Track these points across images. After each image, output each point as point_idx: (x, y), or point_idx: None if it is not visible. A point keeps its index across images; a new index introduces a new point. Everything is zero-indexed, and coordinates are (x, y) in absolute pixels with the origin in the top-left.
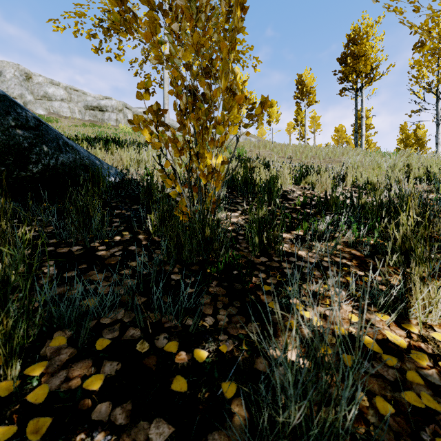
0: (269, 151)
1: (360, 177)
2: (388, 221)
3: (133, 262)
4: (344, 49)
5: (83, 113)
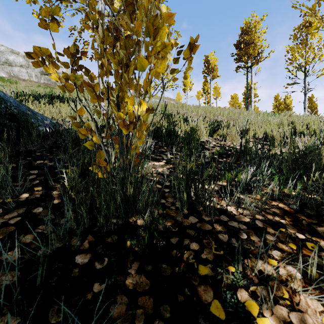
0: (185, 111)
1: (258, 131)
2: (303, 172)
3: (29, 234)
4: (239, 38)
5: (39, 77)
